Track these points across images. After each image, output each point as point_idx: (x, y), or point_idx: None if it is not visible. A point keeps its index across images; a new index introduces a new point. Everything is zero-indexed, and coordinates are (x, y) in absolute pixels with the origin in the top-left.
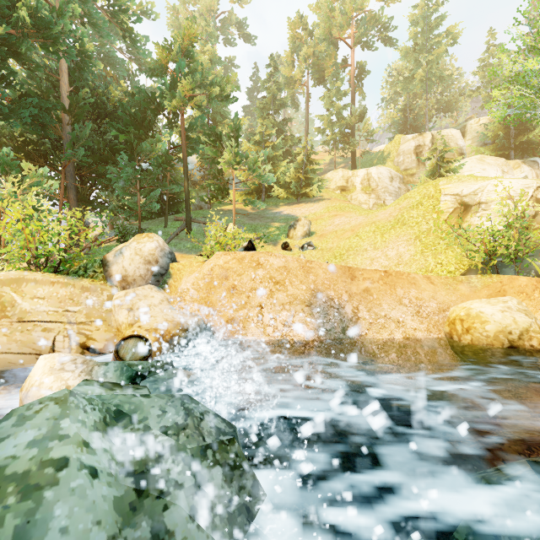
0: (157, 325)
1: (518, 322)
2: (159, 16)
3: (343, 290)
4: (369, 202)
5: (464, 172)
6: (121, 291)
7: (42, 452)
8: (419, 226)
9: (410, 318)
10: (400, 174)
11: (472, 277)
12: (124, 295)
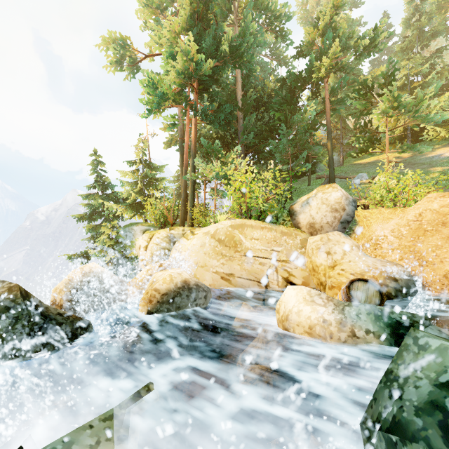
0: (360, 270)
1: None
2: (294, 13)
3: None
4: None
5: None
6: (315, 236)
7: None
8: None
9: None
10: None
11: None
12: (319, 240)
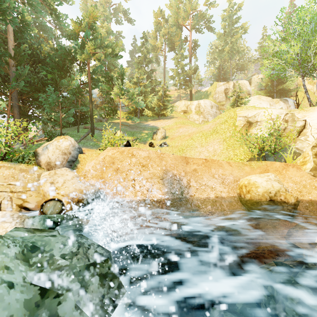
0: (69, 192)
1: (274, 187)
2: (74, 3)
3: (182, 170)
4: (199, 119)
5: (250, 104)
6: (46, 171)
7: None
8: (225, 134)
9: (218, 185)
10: (216, 104)
11: (252, 162)
12: (48, 174)
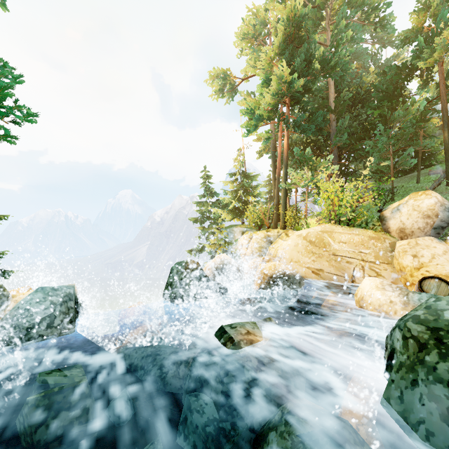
0: (446, 272)
1: None
2: None
3: None
4: None
5: None
6: (403, 240)
7: None
8: None
9: None
10: None
11: None
12: (407, 244)
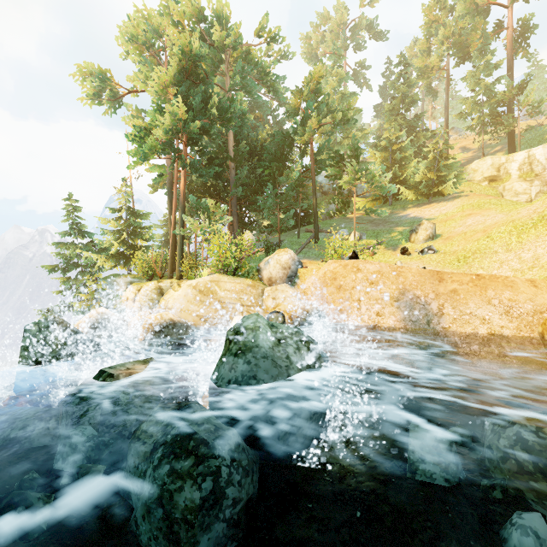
0: (289, 309)
1: None
2: (294, 55)
3: (430, 290)
4: (529, 190)
5: None
6: (269, 287)
7: (255, 325)
8: None
9: (497, 317)
10: None
11: None
12: (270, 289)
